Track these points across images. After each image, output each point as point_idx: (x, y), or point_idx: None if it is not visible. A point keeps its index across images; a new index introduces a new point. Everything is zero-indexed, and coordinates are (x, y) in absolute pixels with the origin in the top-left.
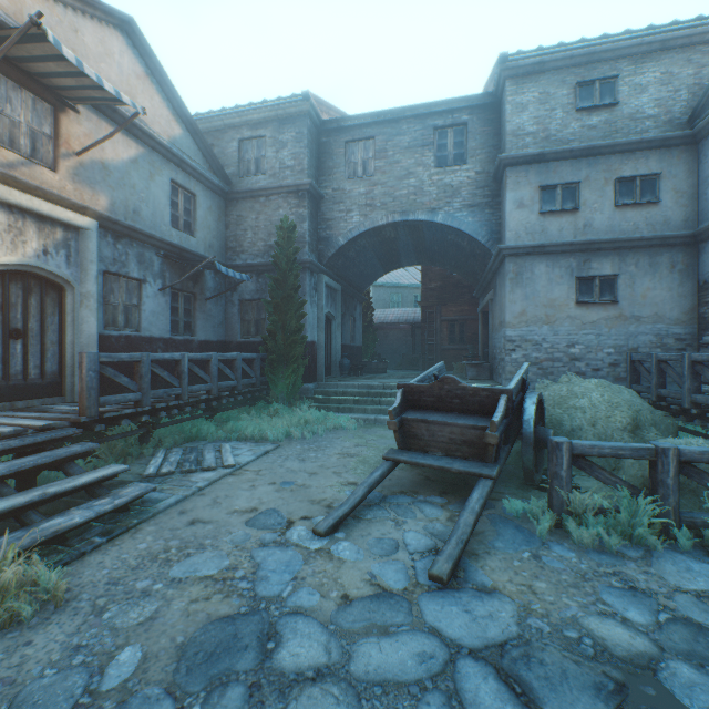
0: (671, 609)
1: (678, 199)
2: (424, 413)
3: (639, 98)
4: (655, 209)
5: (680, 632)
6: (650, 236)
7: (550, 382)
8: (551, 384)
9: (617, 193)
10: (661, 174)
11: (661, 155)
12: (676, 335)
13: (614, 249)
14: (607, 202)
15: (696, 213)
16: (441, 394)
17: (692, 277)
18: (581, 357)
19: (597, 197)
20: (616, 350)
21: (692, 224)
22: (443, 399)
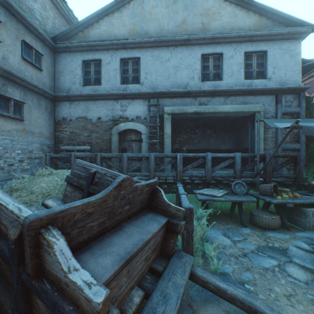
0: (253, 251)
1: (49, 75)
2: (106, 250)
3: (34, 3)
4: (40, 74)
5: (270, 253)
6: (42, 88)
7: (29, 176)
8: (32, 178)
9: (24, 50)
10: (43, 56)
11: (43, 46)
12: (48, 144)
13: (22, 86)
14: (18, 52)
15: (54, 86)
16: (115, 206)
17: (53, 117)
18: (1, 156)
19: (12, 44)
20: (23, 151)
21: (53, 91)
22: (115, 212)
